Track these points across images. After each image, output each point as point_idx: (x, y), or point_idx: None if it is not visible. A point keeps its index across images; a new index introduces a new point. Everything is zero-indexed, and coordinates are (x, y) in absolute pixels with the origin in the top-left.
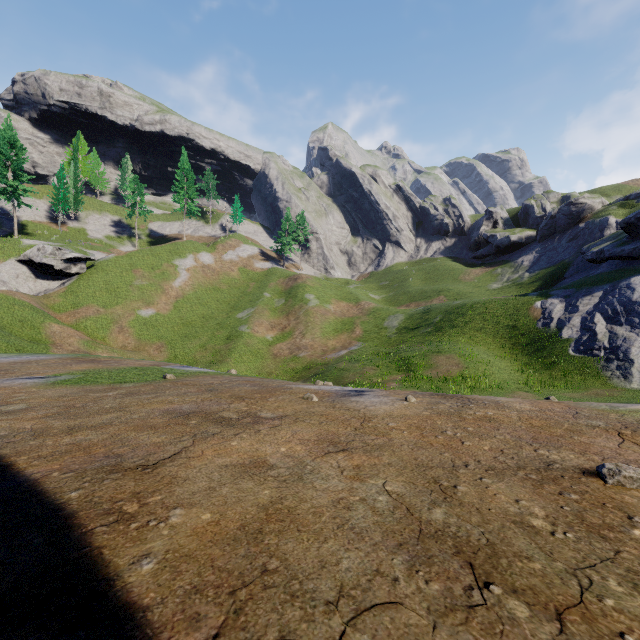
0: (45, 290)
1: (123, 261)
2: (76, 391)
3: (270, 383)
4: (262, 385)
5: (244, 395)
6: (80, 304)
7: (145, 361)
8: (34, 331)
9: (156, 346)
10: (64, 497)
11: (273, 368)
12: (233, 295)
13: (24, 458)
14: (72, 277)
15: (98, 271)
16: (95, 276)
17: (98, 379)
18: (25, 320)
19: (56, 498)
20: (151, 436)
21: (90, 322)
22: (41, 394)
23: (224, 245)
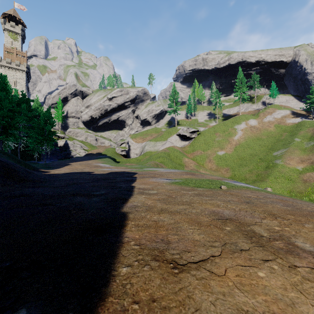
0: (184, 145)
1: (211, 130)
2: (177, 188)
3: (304, 206)
4: (295, 206)
5: (276, 213)
6: (194, 150)
7: (215, 176)
8: (180, 161)
9: (225, 169)
10: (119, 269)
11: (303, 189)
12: (270, 141)
13: (132, 223)
14: (192, 139)
15: (201, 135)
16: (200, 138)
17: (189, 183)
18: (177, 156)
19: (115, 267)
20: (194, 231)
21: (198, 157)
22: (165, 187)
23: (264, 113)
